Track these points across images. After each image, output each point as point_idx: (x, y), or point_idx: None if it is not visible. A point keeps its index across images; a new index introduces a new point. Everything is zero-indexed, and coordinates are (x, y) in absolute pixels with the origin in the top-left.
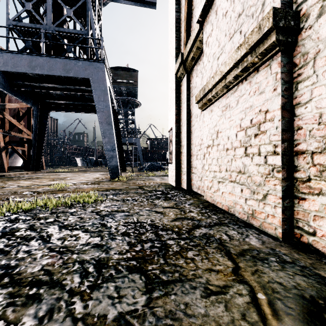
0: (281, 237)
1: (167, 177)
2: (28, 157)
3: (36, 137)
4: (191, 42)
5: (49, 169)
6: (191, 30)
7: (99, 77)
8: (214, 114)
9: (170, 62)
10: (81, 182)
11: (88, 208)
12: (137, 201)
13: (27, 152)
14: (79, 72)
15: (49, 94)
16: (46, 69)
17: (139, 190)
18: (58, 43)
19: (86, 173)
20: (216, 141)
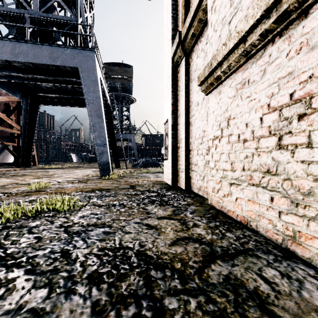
0: None
1: (162, 174)
2: (18, 152)
3: (26, 132)
4: (192, 13)
5: (40, 166)
6: (191, 6)
7: (89, 66)
8: (224, 96)
9: (166, 47)
10: (67, 180)
11: (58, 219)
12: (125, 208)
13: (17, 148)
14: (67, 61)
15: (39, 87)
16: (31, 56)
17: (130, 190)
18: (44, 29)
19: (78, 170)
20: (227, 130)
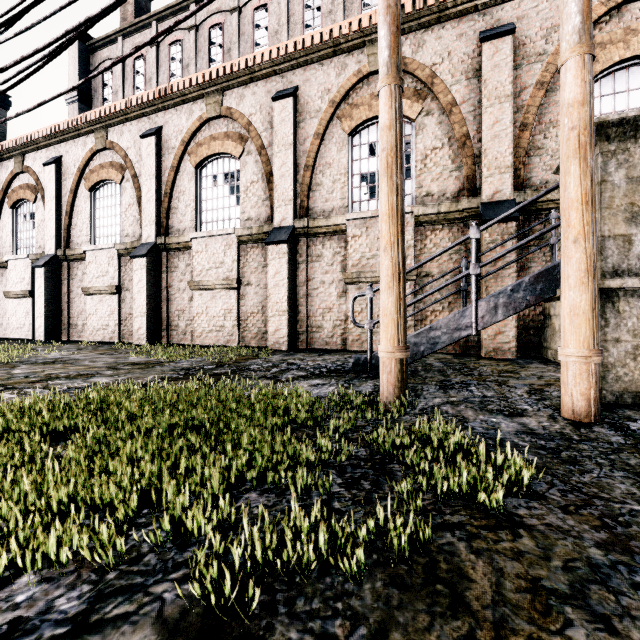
0: (32, 338)
1: None
2: None
3: None
4: (0, 262)
5: None
6: None
7: None
8: (14, 303)
9: None
10: None
11: None
12: None
13: None
14: None
15: None
16: None
17: None
18: None
19: None
20: (15, 314)
